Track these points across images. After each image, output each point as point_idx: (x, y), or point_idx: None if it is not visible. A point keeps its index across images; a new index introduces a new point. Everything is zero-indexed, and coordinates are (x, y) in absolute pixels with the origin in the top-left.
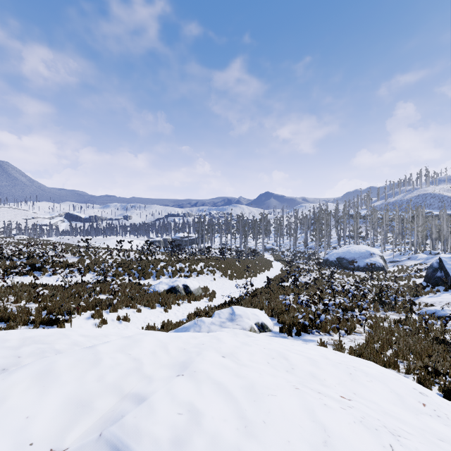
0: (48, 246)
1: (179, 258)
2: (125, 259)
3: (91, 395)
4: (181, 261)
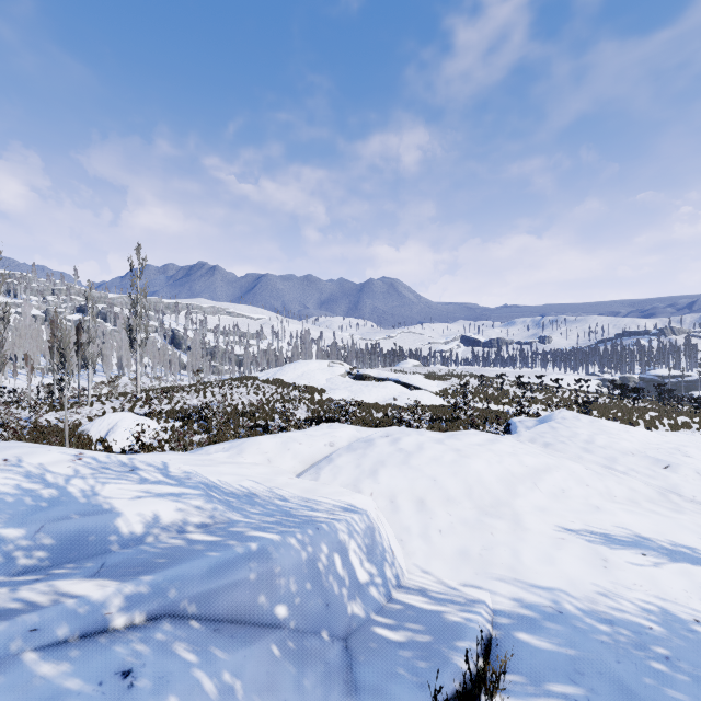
0: (493, 380)
1: (679, 409)
2: (595, 402)
3: (697, 442)
4: (683, 414)
